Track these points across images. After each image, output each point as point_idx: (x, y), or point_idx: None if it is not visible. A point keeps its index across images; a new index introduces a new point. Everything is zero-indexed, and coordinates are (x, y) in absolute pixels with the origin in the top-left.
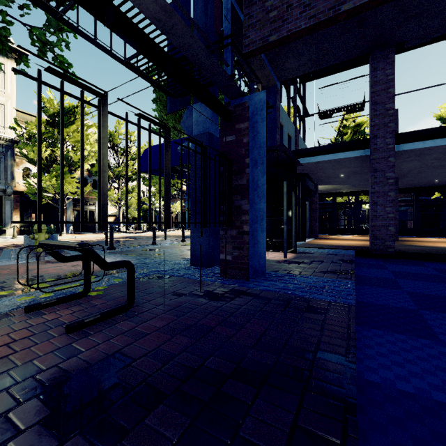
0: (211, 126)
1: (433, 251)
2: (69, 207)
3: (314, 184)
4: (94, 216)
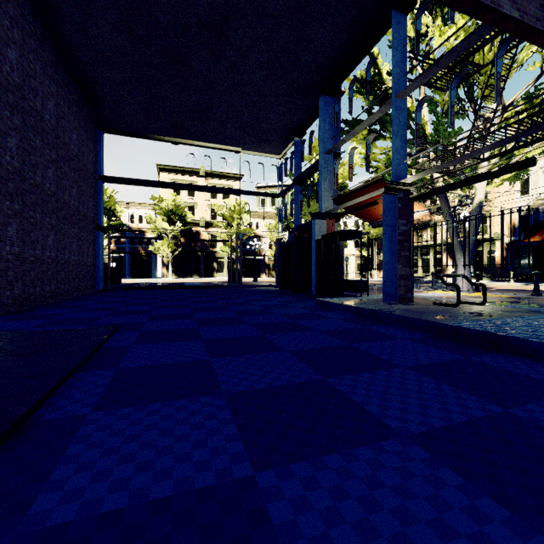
0: None
1: None
2: None
3: None
4: None
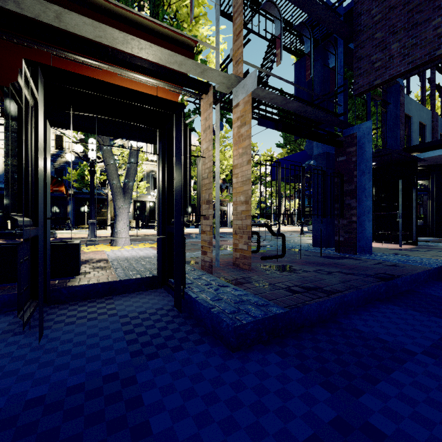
0: (328, 147)
1: None
2: None
3: None
4: (226, 214)
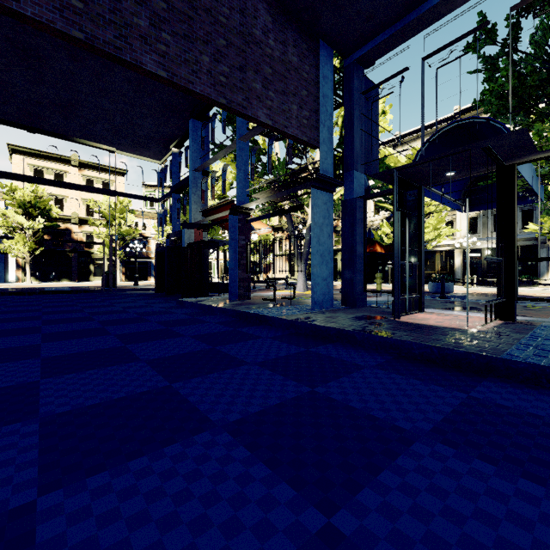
0: (344, 195)
1: None
2: None
3: None
4: None
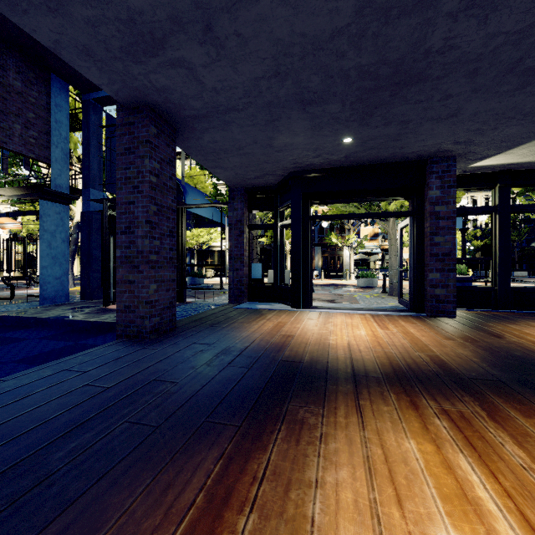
0: (83, 207)
1: (77, 368)
2: (316, 254)
3: (425, 165)
4: (342, 261)
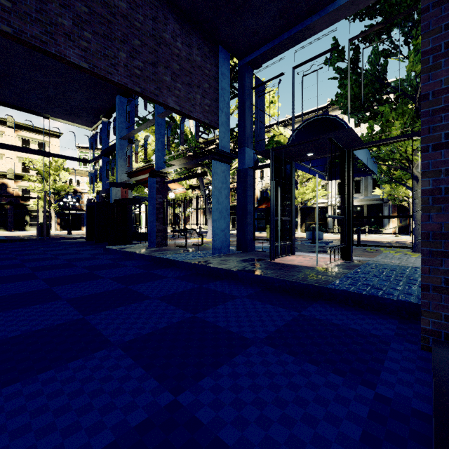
0: (239, 165)
1: None
2: None
3: None
4: None
